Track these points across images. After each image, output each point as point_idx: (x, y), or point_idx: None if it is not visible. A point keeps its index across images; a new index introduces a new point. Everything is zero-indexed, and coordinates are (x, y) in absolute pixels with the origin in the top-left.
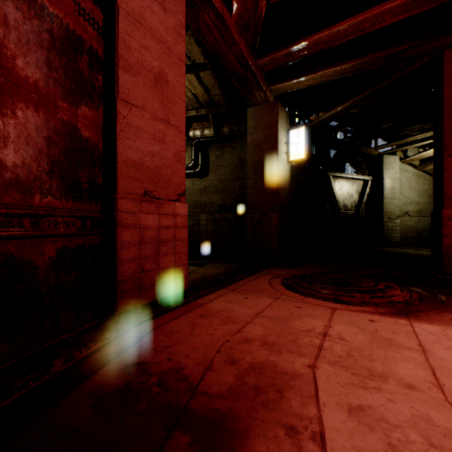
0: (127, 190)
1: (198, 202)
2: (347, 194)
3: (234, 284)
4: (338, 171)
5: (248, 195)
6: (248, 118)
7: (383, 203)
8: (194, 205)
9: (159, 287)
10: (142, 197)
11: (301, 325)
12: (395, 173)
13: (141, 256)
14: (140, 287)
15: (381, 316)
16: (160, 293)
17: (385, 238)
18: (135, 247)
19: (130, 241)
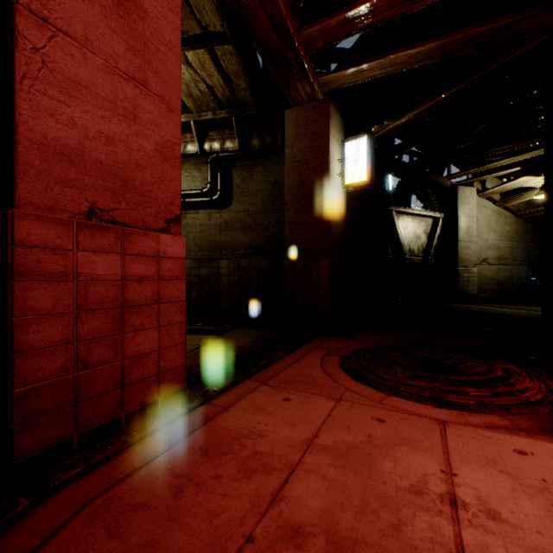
0: (44, 202)
1: (216, 243)
2: (413, 235)
3: (266, 369)
4: (402, 205)
5: (288, 232)
6: (287, 123)
7: (457, 248)
8: (211, 248)
9: (123, 392)
10: (83, 219)
11: (398, 471)
12: (472, 209)
13: (80, 336)
14: (78, 398)
15: (531, 439)
16: (126, 403)
17: (461, 292)
18: (63, 320)
19: (50, 308)
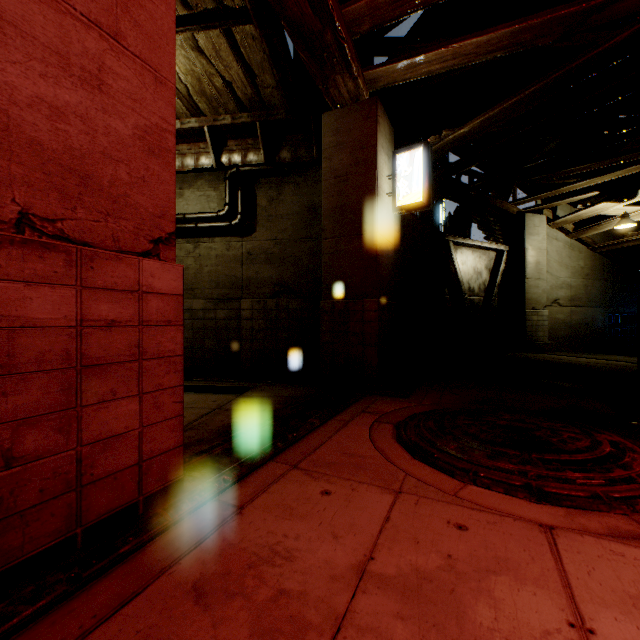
0: None
1: (236, 278)
2: (473, 271)
3: (298, 444)
4: (461, 235)
5: (325, 265)
6: (324, 130)
7: (525, 286)
8: (230, 284)
9: (80, 495)
10: (7, 231)
11: (503, 627)
12: (542, 241)
13: (0, 415)
14: None
15: None
16: (86, 512)
17: (529, 338)
18: None
19: None
